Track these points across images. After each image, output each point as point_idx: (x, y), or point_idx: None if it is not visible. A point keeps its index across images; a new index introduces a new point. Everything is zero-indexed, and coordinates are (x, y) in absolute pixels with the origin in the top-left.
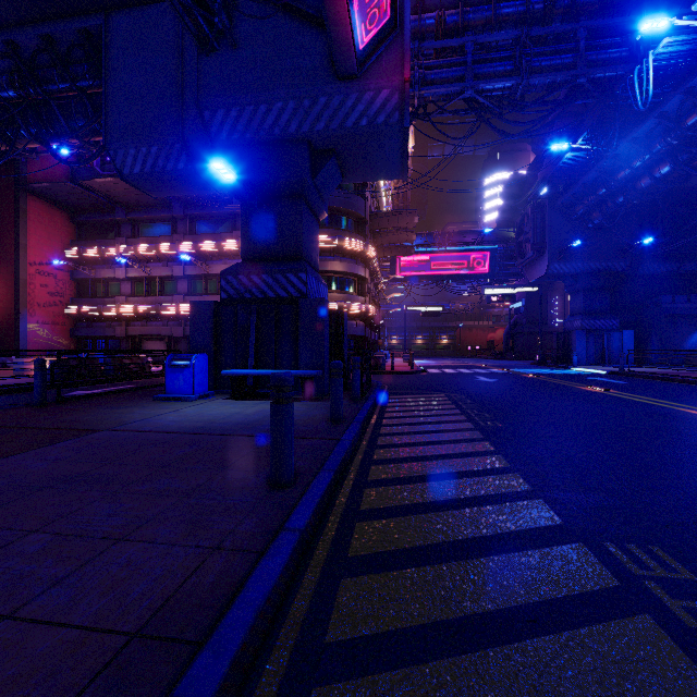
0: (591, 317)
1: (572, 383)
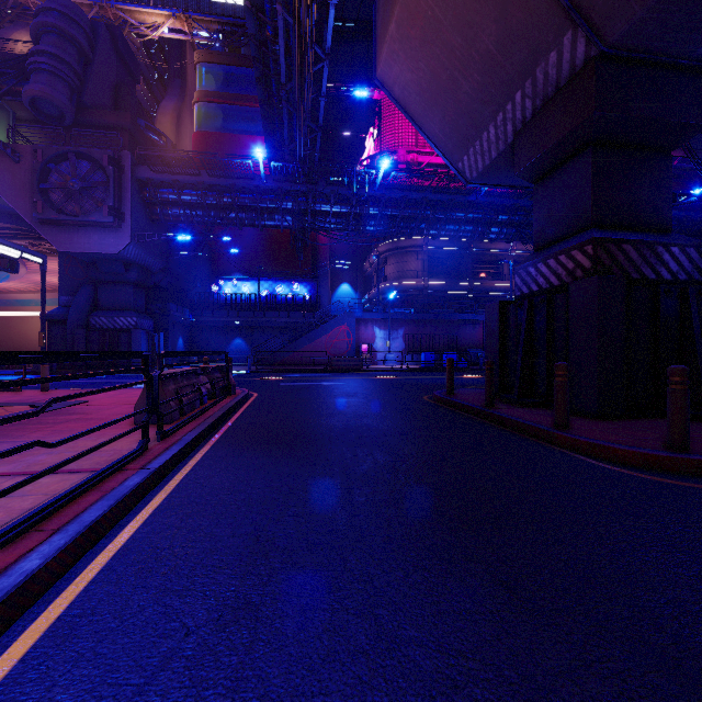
0: (142, 315)
1: (350, 377)
